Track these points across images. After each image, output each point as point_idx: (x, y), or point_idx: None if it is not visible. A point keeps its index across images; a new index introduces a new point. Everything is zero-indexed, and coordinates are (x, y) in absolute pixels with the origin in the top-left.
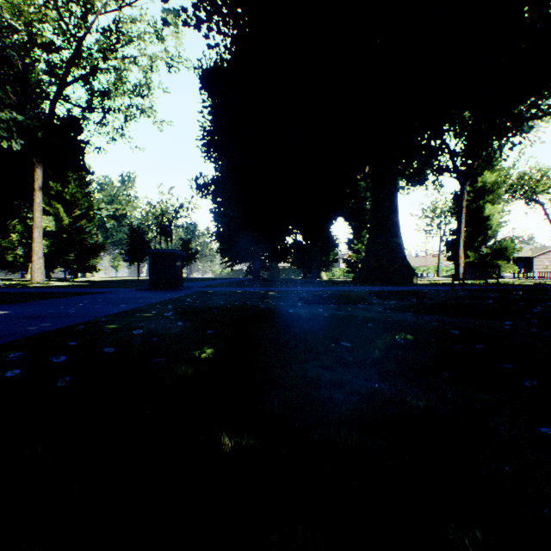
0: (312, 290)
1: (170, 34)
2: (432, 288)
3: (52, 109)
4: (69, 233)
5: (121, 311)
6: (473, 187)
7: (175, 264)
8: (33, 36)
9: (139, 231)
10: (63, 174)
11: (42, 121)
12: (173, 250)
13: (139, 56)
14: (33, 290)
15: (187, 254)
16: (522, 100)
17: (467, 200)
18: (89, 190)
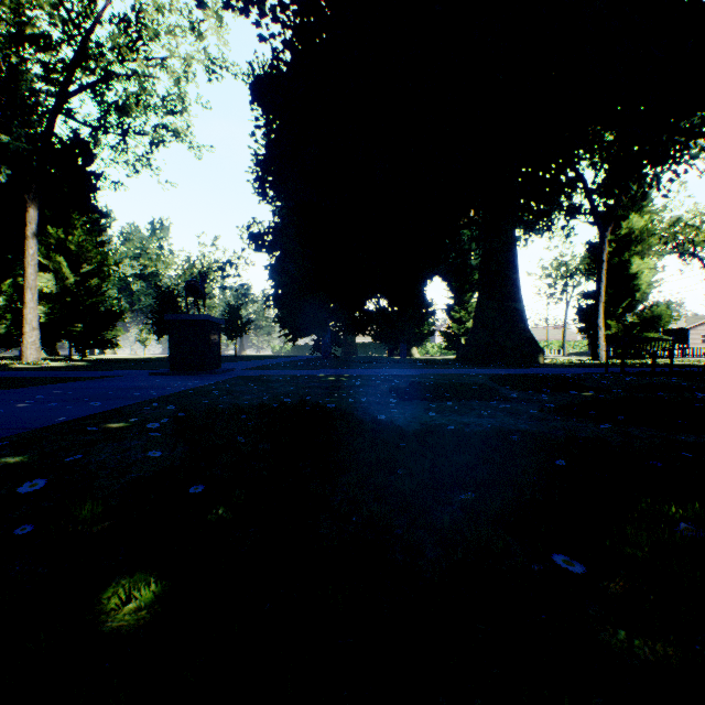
0: (406, 374)
1: (210, 27)
2: (575, 371)
3: (50, 128)
4: (74, 296)
5: (83, 415)
6: (616, 235)
7: (207, 337)
8: (21, 26)
9: (171, 293)
10: (67, 216)
11: (38, 145)
12: (204, 316)
13: (168, 56)
14: (1, 374)
15: (235, 324)
16: (694, 109)
17: (608, 252)
18: (102, 239)
